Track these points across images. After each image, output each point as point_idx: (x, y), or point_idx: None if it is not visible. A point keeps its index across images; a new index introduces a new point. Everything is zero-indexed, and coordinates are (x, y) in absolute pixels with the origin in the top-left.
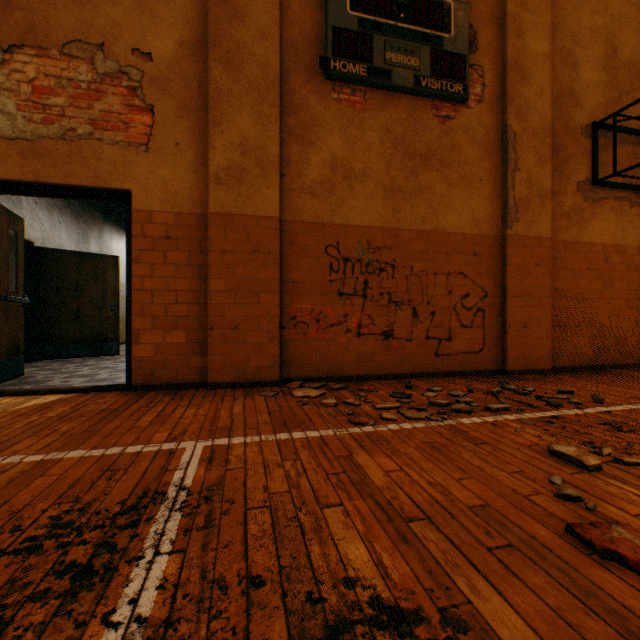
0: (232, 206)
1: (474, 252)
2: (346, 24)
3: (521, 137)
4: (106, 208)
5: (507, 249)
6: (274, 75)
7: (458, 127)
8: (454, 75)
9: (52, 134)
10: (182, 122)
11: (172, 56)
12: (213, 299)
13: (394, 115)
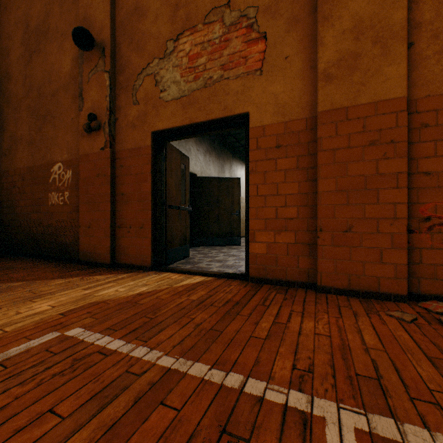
0: (343, 99)
1: None
2: None
3: None
4: (233, 149)
5: None
6: None
7: None
8: None
9: (198, 86)
10: (290, 35)
11: None
12: (321, 200)
13: None
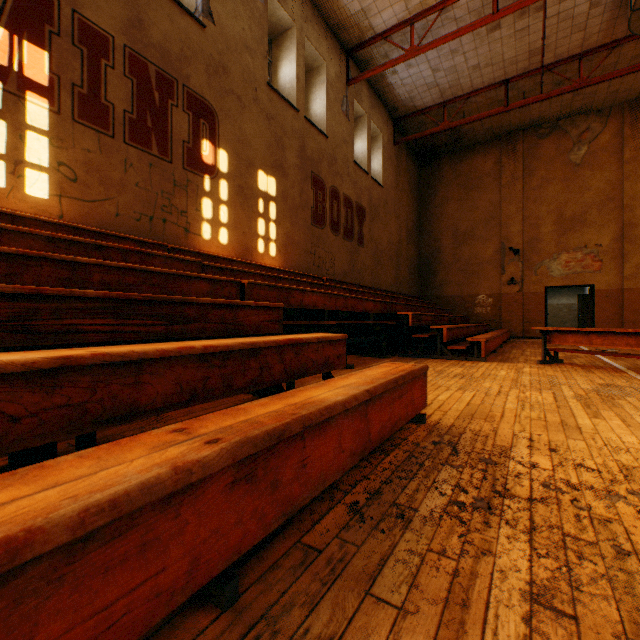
0: (631, 285)
1: None
2: None
3: None
4: None
5: None
6: None
7: None
8: None
9: (570, 273)
10: (611, 262)
11: (607, 244)
12: (624, 314)
13: None
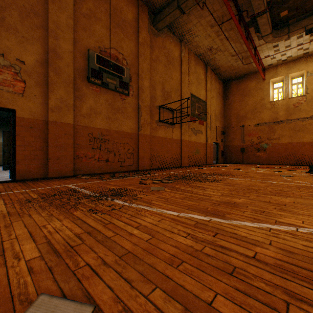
0: (57, 119)
1: (131, 137)
2: (95, 67)
3: (142, 107)
4: None
5: (139, 137)
6: (72, 79)
7: (127, 102)
8: (126, 88)
9: None
10: (37, 88)
11: (33, 64)
12: (50, 149)
13: (109, 96)
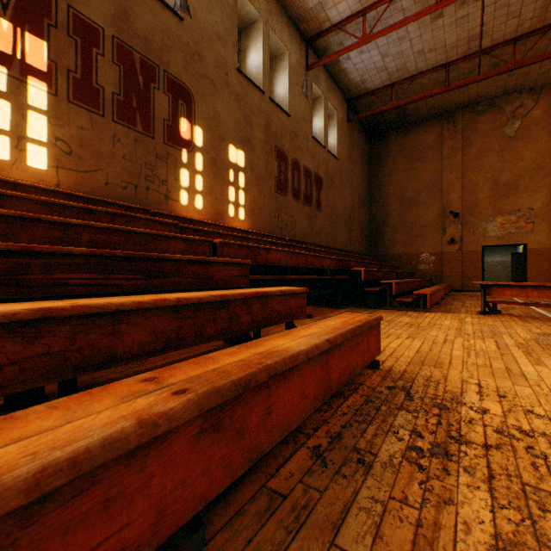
0: None
1: None
2: None
3: None
4: None
5: None
6: None
7: None
8: None
9: (504, 233)
10: (542, 224)
11: (539, 207)
12: None
13: None
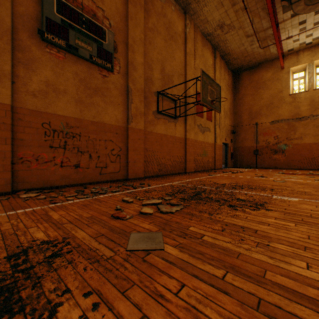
0: None
1: (116, 132)
2: (54, 18)
3: (134, 91)
4: None
5: (129, 132)
6: (7, 28)
7: (110, 81)
8: (108, 60)
9: None
10: None
11: None
12: None
13: (81, 68)
